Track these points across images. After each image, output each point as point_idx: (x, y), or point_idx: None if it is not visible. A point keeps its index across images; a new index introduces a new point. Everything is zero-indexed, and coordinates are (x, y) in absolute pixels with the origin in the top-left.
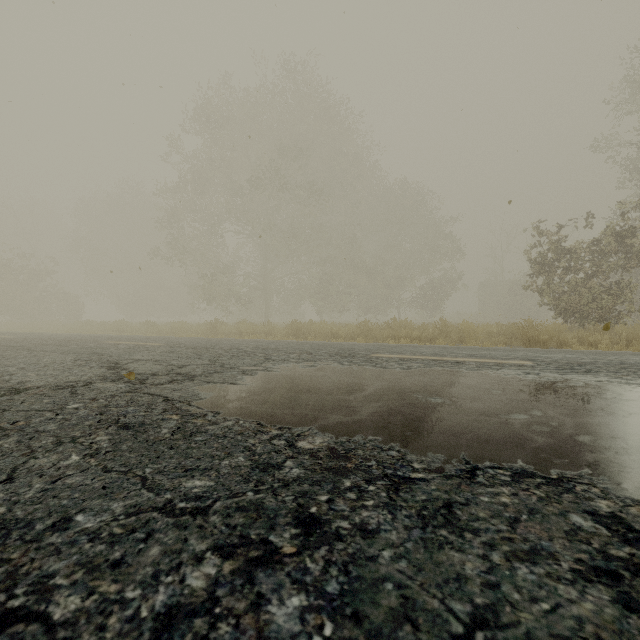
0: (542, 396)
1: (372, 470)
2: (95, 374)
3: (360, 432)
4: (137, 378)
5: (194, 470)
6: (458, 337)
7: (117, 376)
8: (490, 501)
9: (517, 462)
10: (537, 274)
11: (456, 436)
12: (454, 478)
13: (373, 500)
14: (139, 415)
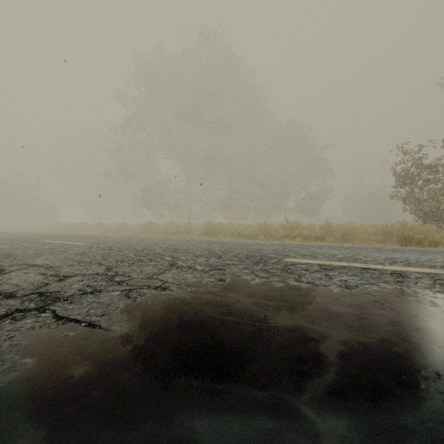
0: None
1: None
2: None
3: None
4: None
5: None
6: (340, 236)
7: None
8: None
9: None
10: (402, 185)
11: None
12: None
13: None
14: None
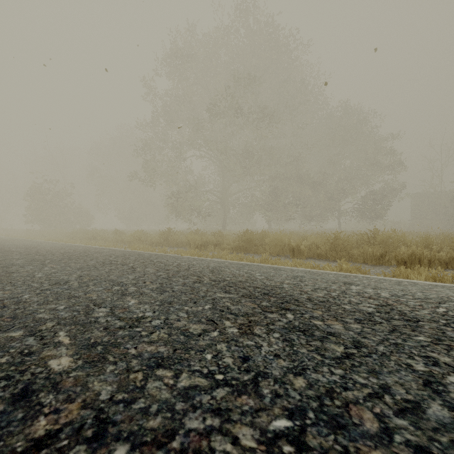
0: None
1: None
2: None
3: None
4: None
5: None
6: None
7: None
8: None
9: None
10: None
11: None
12: None
13: None
14: None
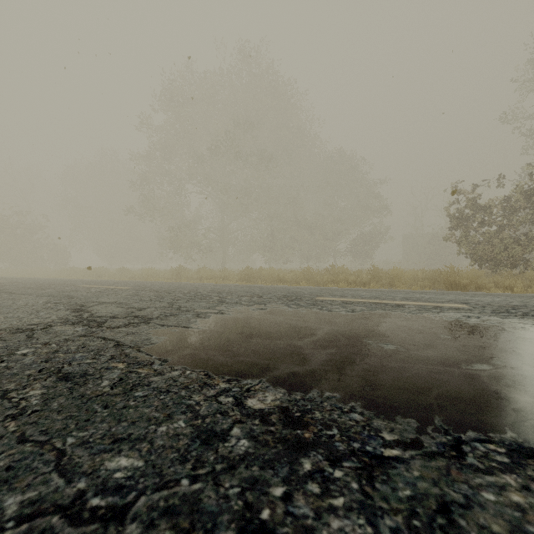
0: (495, 342)
1: (335, 443)
2: (58, 317)
3: (315, 386)
4: (96, 321)
5: (123, 441)
6: (388, 281)
7: (78, 319)
8: (498, 501)
9: (506, 432)
10: (456, 227)
11: (422, 392)
12: (438, 458)
13: (343, 497)
14: (84, 363)
